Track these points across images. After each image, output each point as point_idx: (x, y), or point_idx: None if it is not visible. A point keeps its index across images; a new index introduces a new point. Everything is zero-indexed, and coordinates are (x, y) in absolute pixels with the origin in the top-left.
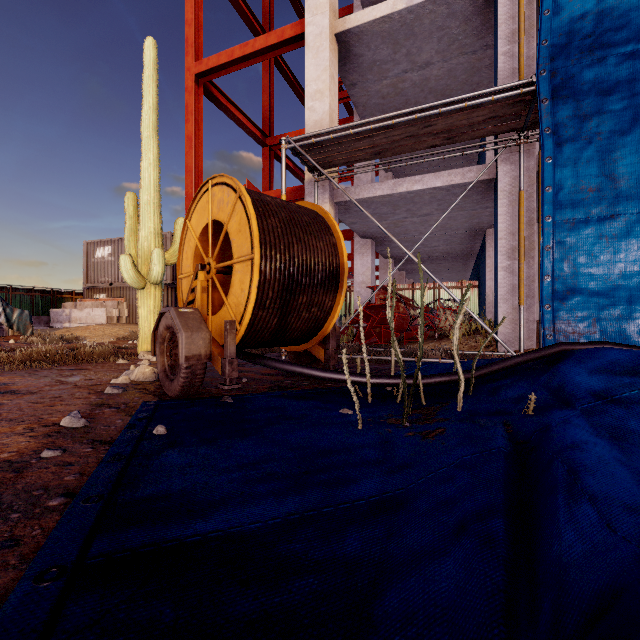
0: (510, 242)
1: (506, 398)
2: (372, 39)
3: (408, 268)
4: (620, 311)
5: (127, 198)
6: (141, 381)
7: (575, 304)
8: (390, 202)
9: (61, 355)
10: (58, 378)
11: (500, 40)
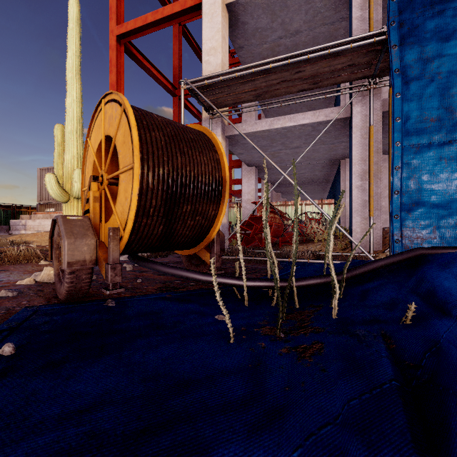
0: (362, 166)
1: (378, 303)
2: (255, 9)
3: (282, 190)
4: (456, 220)
5: (56, 129)
6: (45, 282)
7: (419, 214)
8: (269, 136)
9: None
10: None
11: (354, 7)
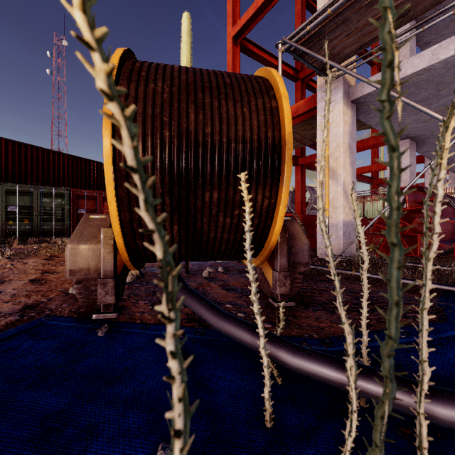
0: None
1: None
2: None
3: None
4: None
5: None
6: None
7: None
8: (429, 80)
9: None
10: None
11: None
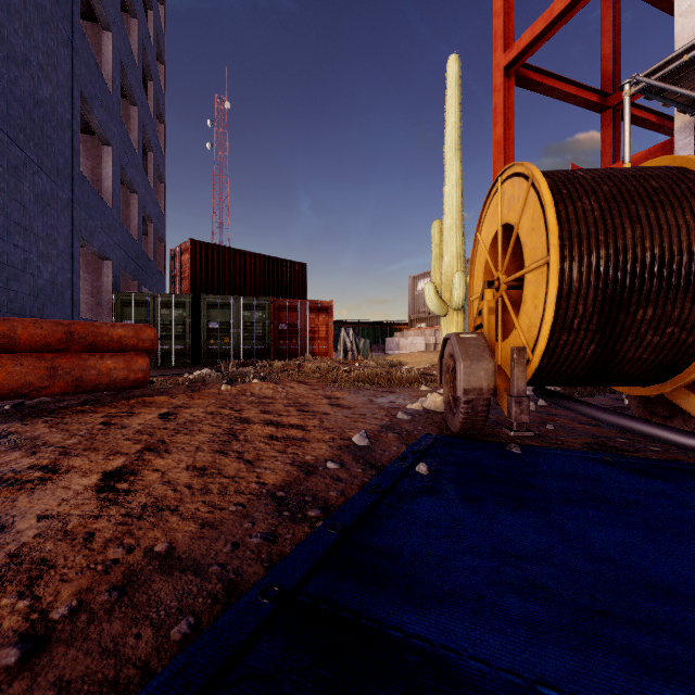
0: None
1: None
2: None
3: None
4: None
5: (433, 227)
6: (432, 410)
7: None
8: None
9: (378, 378)
10: (371, 398)
11: None
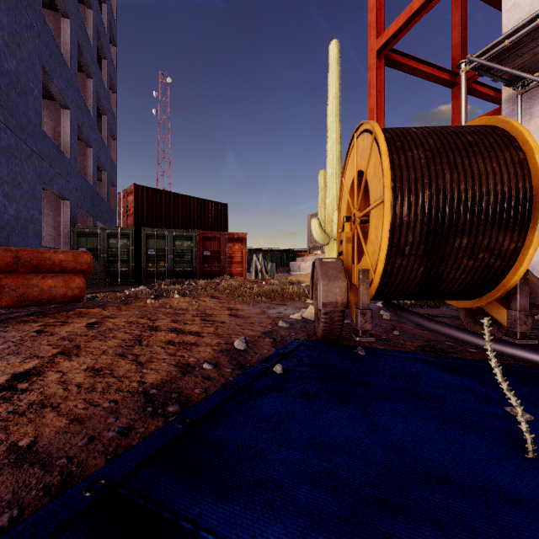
0: None
1: None
2: None
3: None
4: None
5: (319, 175)
6: (308, 319)
7: None
8: None
9: (274, 293)
10: (264, 309)
11: None
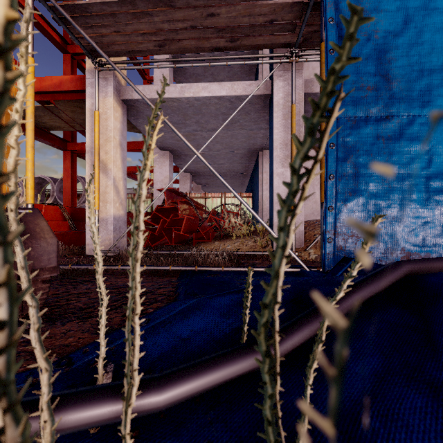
0: (284, 151)
1: None
2: None
3: (203, 182)
4: (393, 213)
5: None
6: None
7: (354, 206)
8: (180, 109)
9: None
10: None
11: None
